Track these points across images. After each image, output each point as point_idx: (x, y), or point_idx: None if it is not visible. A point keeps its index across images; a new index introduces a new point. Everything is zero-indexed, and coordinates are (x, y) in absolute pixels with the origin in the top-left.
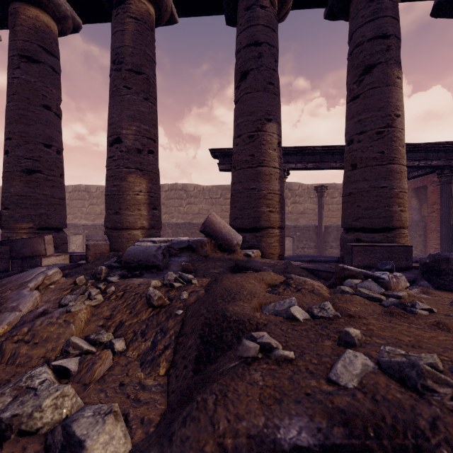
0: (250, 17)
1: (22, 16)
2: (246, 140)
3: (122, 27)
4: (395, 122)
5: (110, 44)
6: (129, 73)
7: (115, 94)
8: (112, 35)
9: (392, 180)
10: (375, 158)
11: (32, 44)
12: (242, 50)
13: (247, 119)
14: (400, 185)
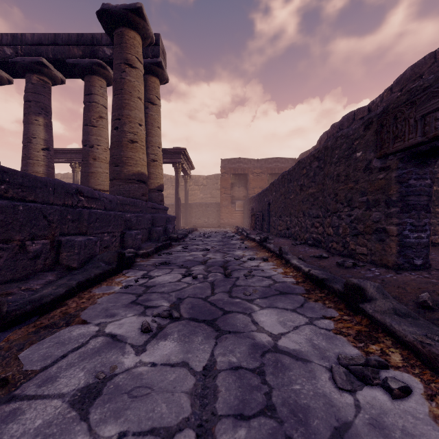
0: None
1: None
2: None
3: None
4: (32, 141)
5: None
6: None
7: None
8: None
9: (28, 167)
10: (23, 157)
11: None
12: None
13: None
14: (33, 169)
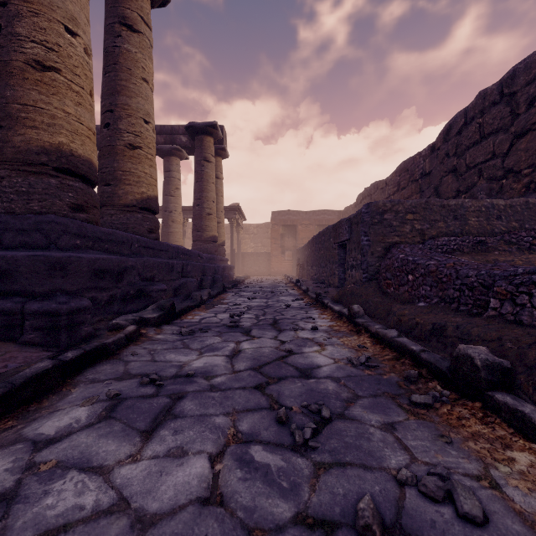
0: None
1: None
2: None
3: None
4: None
5: None
6: None
7: None
8: None
9: None
10: None
11: None
12: None
13: None
14: None
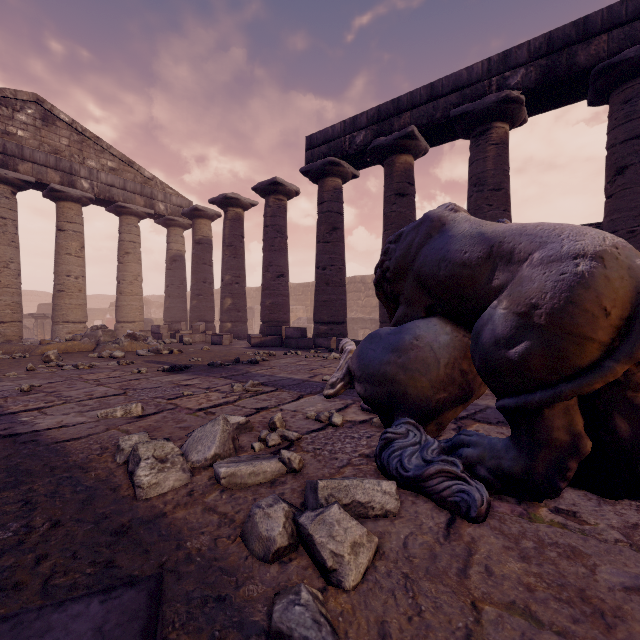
0: (629, 111)
1: (396, 165)
2: (624, 236)
3: (484, 156)
4: None
5: (470, 170)
6: (490, 193)
7: (477, 212)
8: (473, 162)
9: None
10: None
11: (403, 184)
12: (618, 146)
13: (625, 215)
14: None
